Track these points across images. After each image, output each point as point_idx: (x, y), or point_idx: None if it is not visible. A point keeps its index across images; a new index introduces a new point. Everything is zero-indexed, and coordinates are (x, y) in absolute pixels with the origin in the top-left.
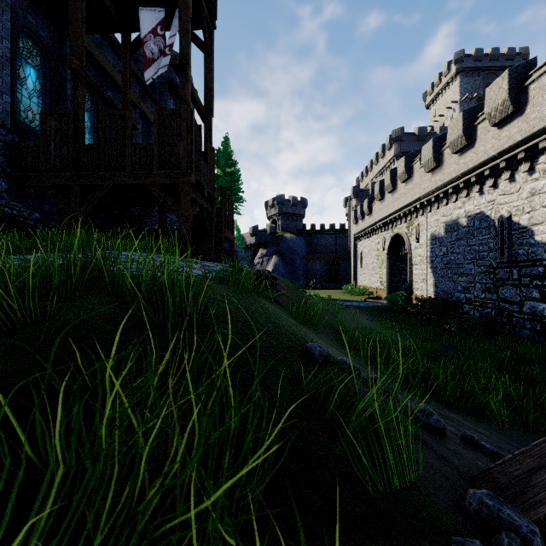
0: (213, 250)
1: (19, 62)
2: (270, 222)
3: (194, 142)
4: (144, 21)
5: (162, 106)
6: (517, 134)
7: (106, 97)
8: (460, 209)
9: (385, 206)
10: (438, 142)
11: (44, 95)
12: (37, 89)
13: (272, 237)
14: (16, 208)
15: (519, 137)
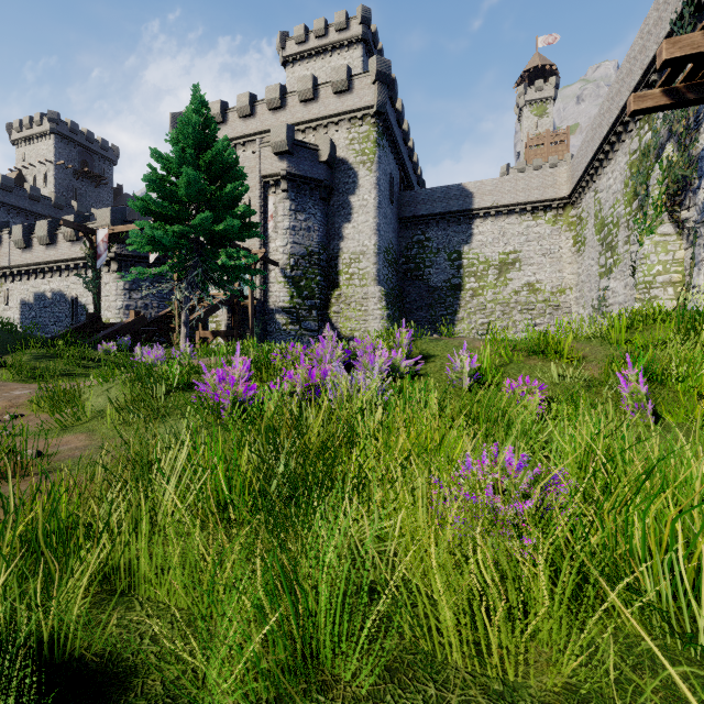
0: None
1: None
2: None
3: None
4: None
5: None
6: (80, 253)
7: None
8: (47, 285)
9: None
10: (28, 229)
11: None
12: None
13: None
14: None
15: (80, 255)
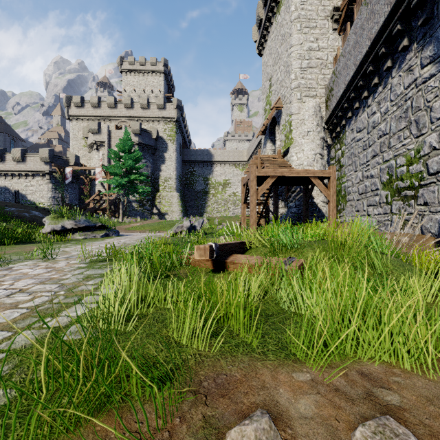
0: None
1: None
2: None
3: None
4: None
5: None
6: (23, 168)
7: None
8: None
9: None
10: None
11: None
12: None
13: None
14: None
15: (23, 169)
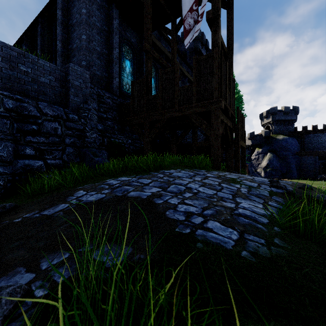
0: (233, 157)
1: (122, 59)
2: (264, 128)
3: (222, 75)
4: (184, 6)
5: (191, 66)
6: None
7: (163, 64)
8: None
9: None
10: None
11: (133, 74)
12: (130, 71)
13: (266, 139)
14: (120, 138)
15: None
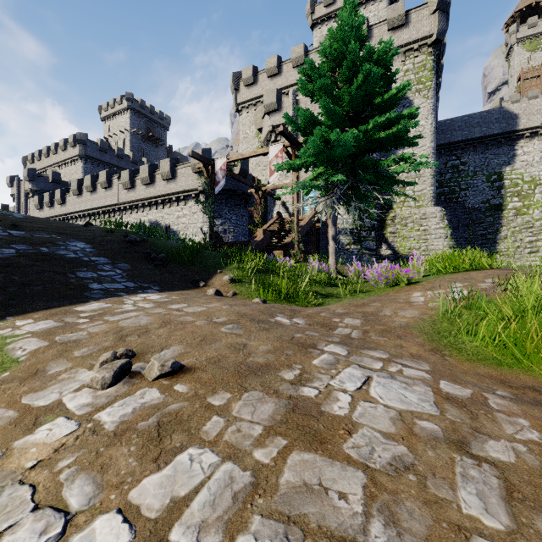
0: None
1: None
2: None
3: None
4: None
5: None
6: (173, 189)
7: None
8: (145, 217)
9: (83, 201)
10: (132, 173)
11: None
12: None
13: None
14: None
15: (174, 191)
